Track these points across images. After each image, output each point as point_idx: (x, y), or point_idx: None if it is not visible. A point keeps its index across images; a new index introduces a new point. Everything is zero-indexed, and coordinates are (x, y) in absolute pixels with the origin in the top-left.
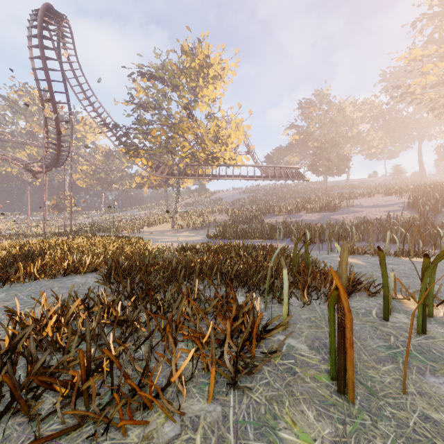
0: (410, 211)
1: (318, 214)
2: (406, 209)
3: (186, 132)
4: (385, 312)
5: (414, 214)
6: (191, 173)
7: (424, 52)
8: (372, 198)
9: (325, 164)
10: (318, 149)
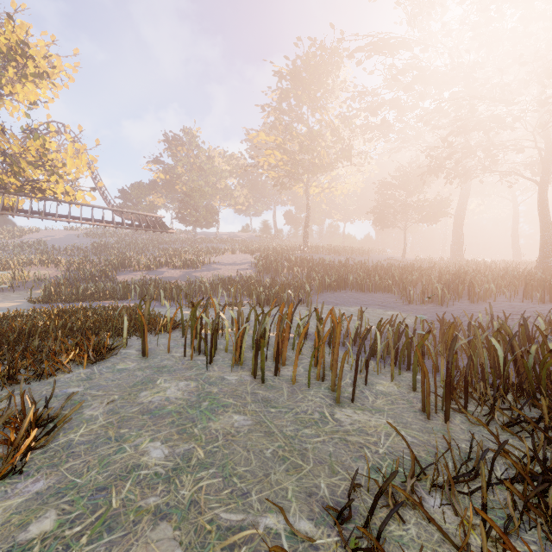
0: (254, 270)
1: (182, 270)
2: (253, 268)
3: None
4: (183, 334)
5: (256, 272)
6: None
7: (267, 138)
8: (234, 255)
9: (194, 214)
10: (186, 196)
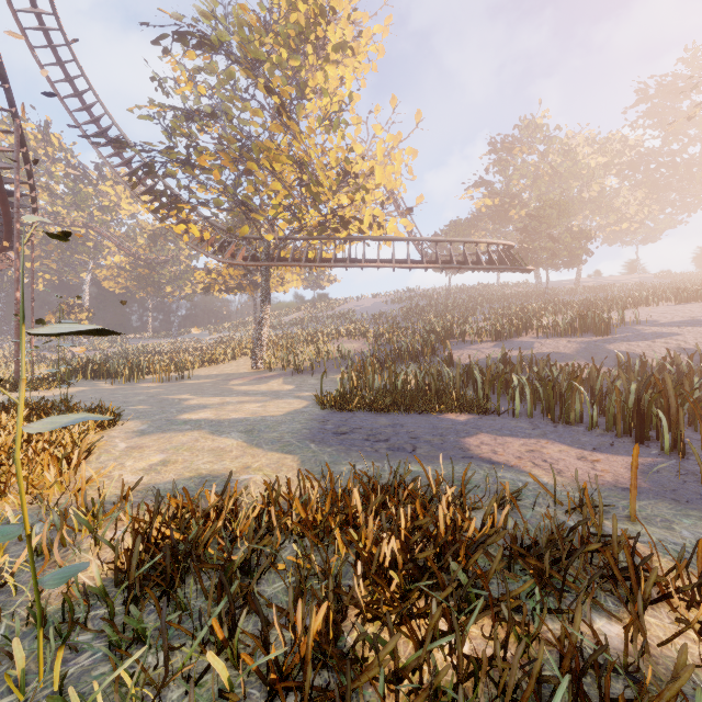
0: None
1: (569, 339)
2: None
3: (277, 157)
4: None
5: None
6: (291, 255)
7: None
8: (656, 307)
9: (547, 246)
10: (533, 219)
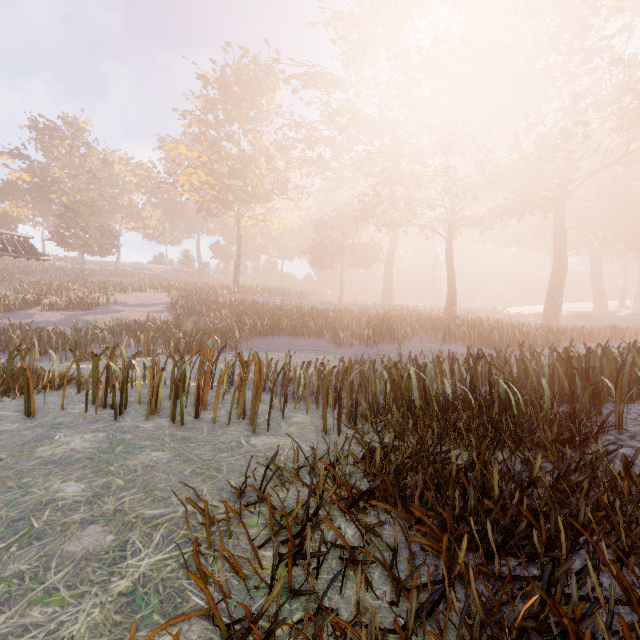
0: (172, 313)
1: (63, 312)
2: (169, 310)
3: None
4: (79, 389)
5: (174, 316)
6: None
7: (189, 153)
8: (144, 293)
9: (81, 236)
10: (69, 211)
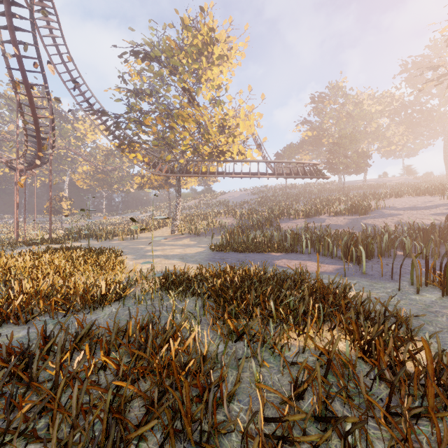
0: None
1: (345, 217)
2: None
3: (187, 120)
4: None
5: None
6: (193, 170)
7: None
8: (402, 198)
9: (343, 161)
10: (335, 145)
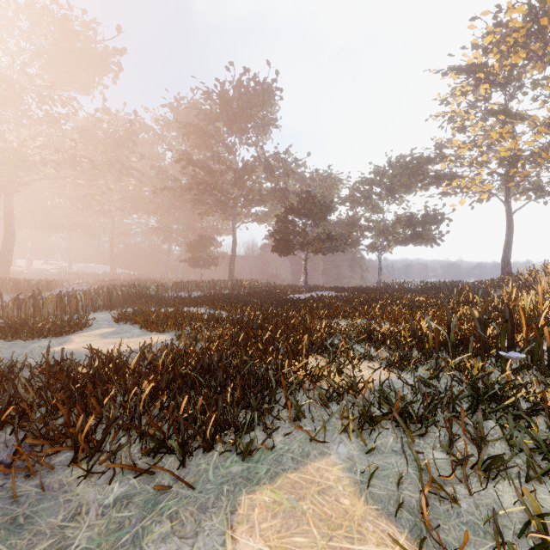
0: None
1: None
2: None
3: None
4: None
5: None
6: None
7: None
8: None
9: None
10: None
